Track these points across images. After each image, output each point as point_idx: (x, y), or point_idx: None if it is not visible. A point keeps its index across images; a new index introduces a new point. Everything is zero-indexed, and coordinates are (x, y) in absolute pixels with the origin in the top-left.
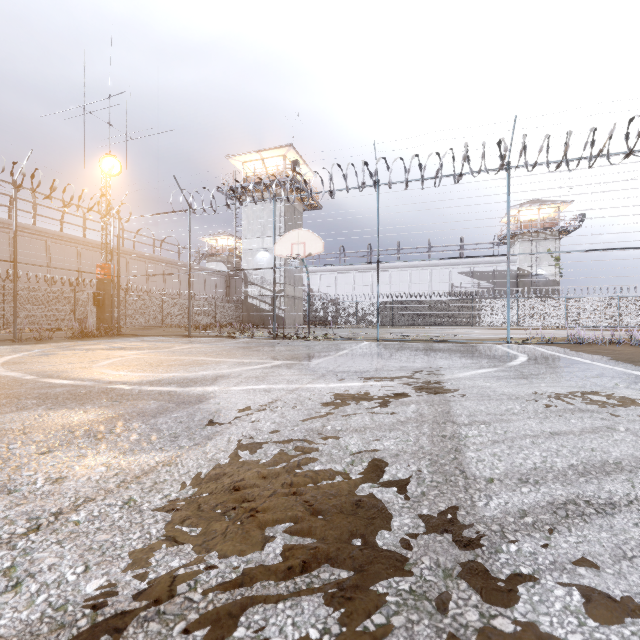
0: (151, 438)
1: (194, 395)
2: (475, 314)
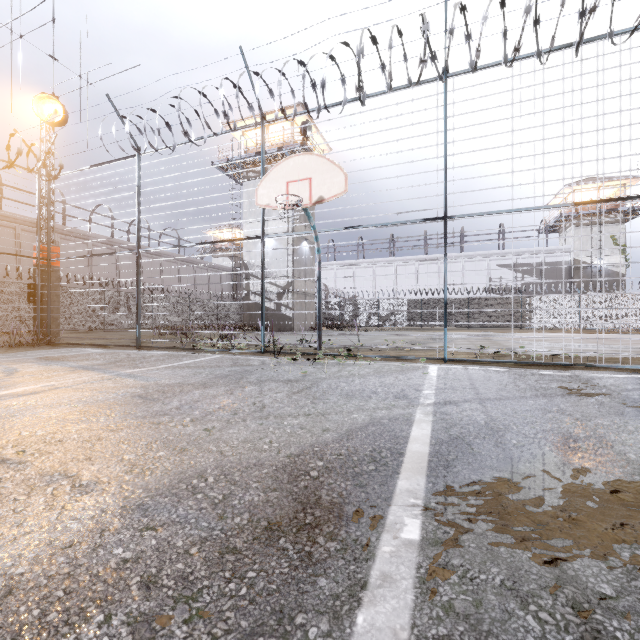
0: None
1: None
2: (524, 313)
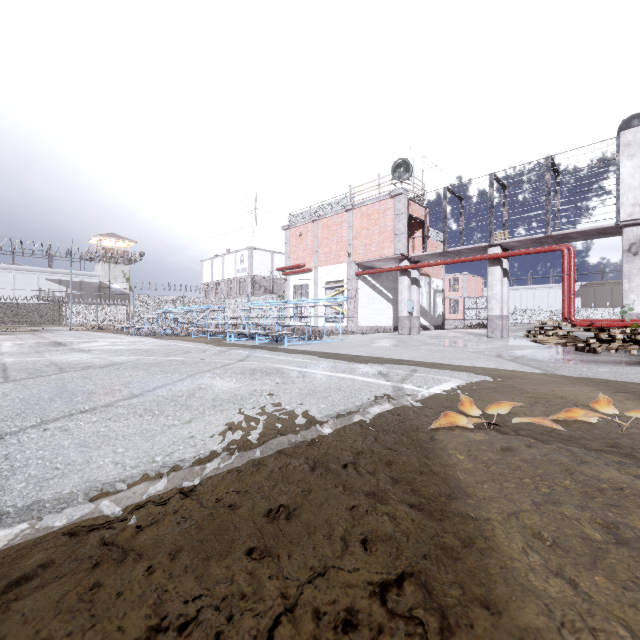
0: None
1: None
2: (63, 316)
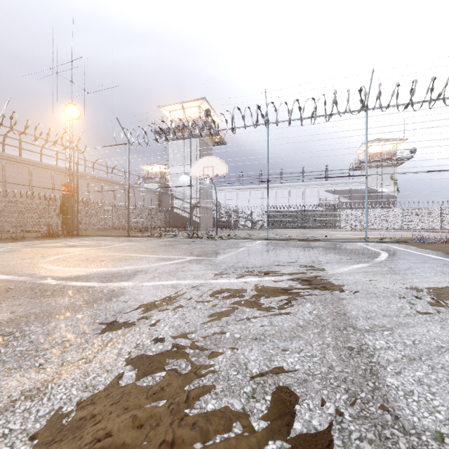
0: (39, 348)
1: (108, 291)
2: (337, 220)
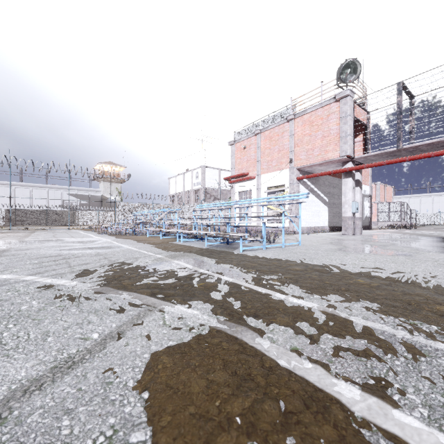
0: None
1: None
2: (76, 218)
